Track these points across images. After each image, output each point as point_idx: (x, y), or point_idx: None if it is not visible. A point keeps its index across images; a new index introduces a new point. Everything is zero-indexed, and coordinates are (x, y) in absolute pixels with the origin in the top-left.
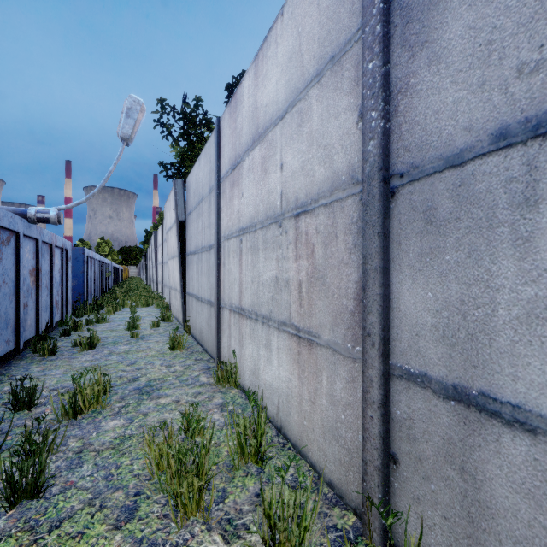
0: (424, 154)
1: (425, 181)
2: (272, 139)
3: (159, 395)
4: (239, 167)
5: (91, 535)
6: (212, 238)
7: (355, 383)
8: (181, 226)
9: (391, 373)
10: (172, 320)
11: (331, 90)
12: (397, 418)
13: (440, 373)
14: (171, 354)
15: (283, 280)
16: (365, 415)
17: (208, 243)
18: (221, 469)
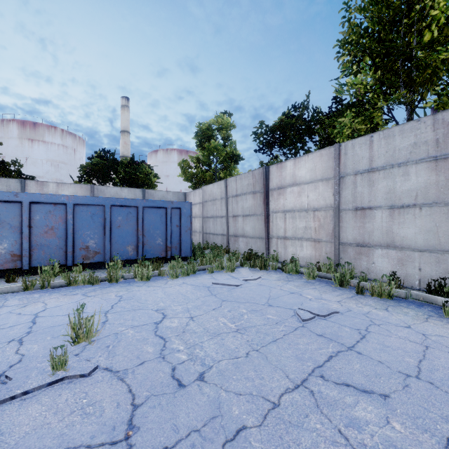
0: None
1: None
2: None
3: None
4: None
5: None
6: None
7: None
8: None
9: None
10: None
11: None
12: None
13: None
14: None
15: None
16: None
17: None
18: None
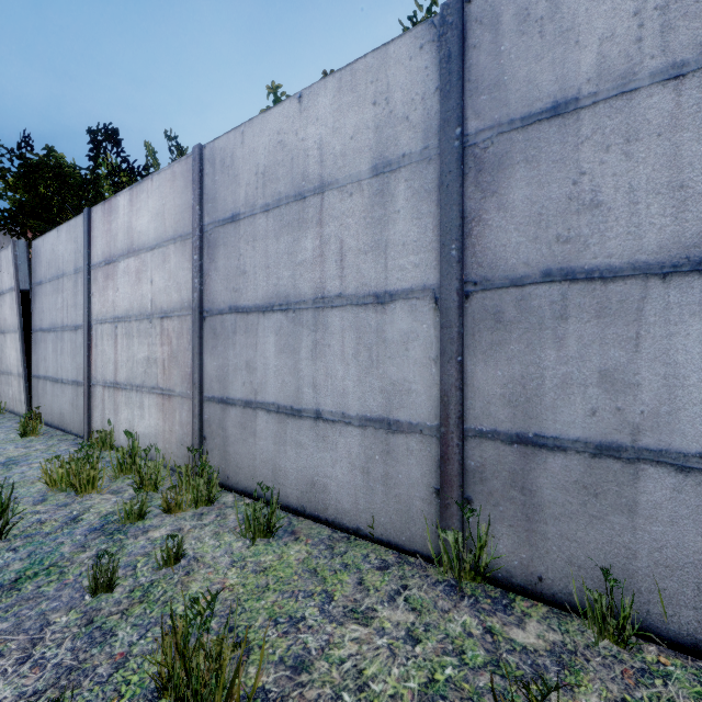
0: (214, 306)
1: (214, 317)
2: (145, 259)
3: (29, 463)
4: (115, 266)
5: (19, 509)
6: (80, 318)
7: (191, 410)
8: (24, 297)
9: (204, 400)
10: (3, 412)
11: (181, 253)
12: (206, 419)
13: (218, 394)
14: (23, 440)
15: (153, 359)
16: (193, 423)
17: (74, 323)
18: (106, 480)
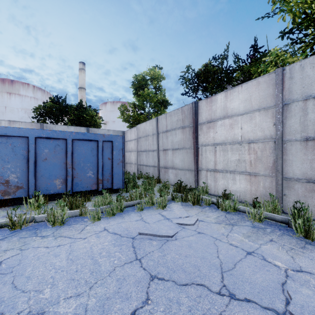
0: None
1: None
2: None
3: None
4: None
5: None
6: None
7: None
8: None
9: None
10: None
11: None
12: None
13: None
14: None
15: None
16: None
17: None
18: None
